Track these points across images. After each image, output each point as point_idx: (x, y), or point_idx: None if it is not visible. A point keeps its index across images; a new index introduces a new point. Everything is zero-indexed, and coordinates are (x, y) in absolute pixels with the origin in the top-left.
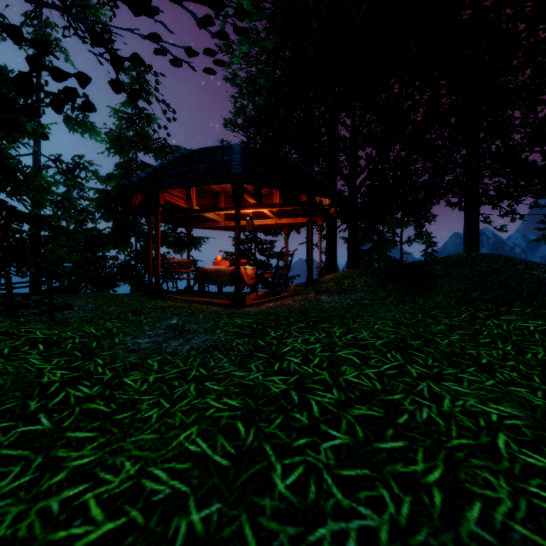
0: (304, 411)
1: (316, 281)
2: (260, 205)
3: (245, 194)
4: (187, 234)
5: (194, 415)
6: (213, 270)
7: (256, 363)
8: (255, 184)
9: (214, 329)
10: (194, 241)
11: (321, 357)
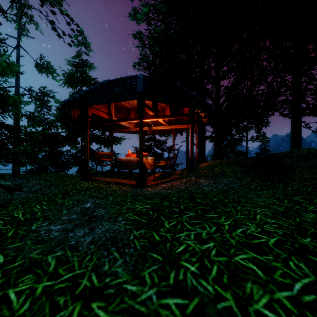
0: None
1: (195, 168)
2: (157, 116)
3: (146, 108)
4: (110, 136)
5: None
6: (125, 160)
7: (150, 269)
8: (153, 100)
9: (117, 216)
10: (116, 140)
11: (218, 265)
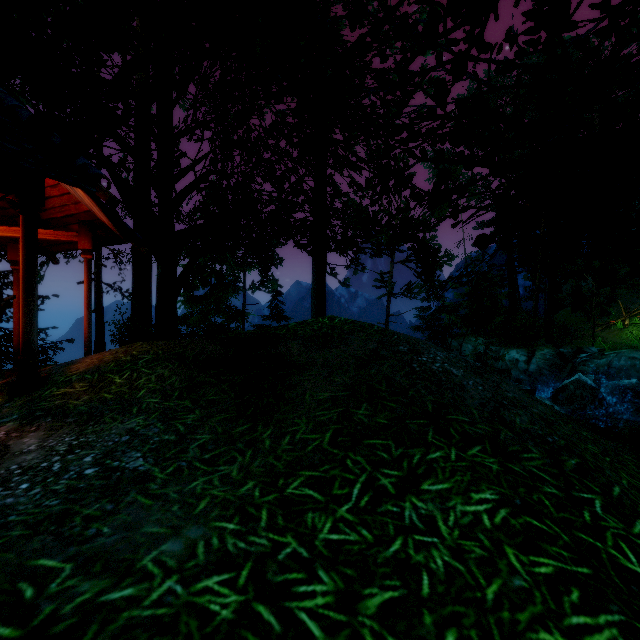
0: None
1: (50, 377)
2: None
3: None
4: None
5: None
6: None
7: None
8: None
9: None
10: None
11: None
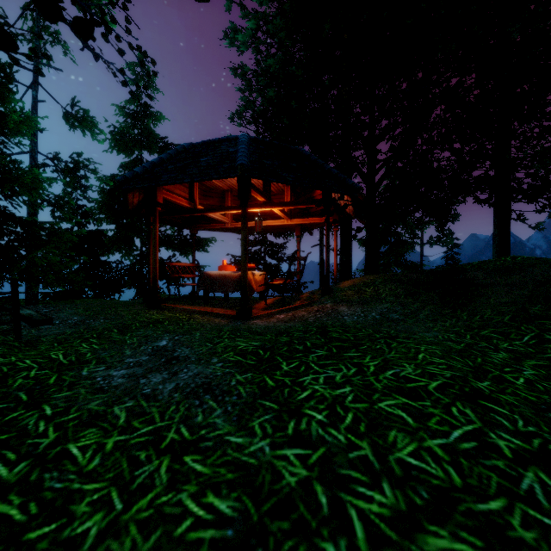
0: (341, 537)
1: (333, 289)
2: (270, 203)
3: (252, 190)
4: (191, 236)
5: (157, 533)
6: (218, 276)
7: (261, 419)
8: (263, 178)
9: (210, 357)
10: (201, 244)
11: (355, 412)
